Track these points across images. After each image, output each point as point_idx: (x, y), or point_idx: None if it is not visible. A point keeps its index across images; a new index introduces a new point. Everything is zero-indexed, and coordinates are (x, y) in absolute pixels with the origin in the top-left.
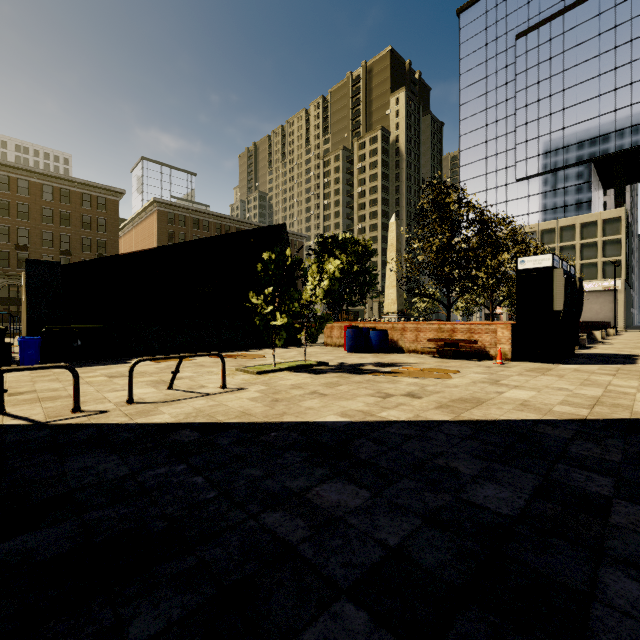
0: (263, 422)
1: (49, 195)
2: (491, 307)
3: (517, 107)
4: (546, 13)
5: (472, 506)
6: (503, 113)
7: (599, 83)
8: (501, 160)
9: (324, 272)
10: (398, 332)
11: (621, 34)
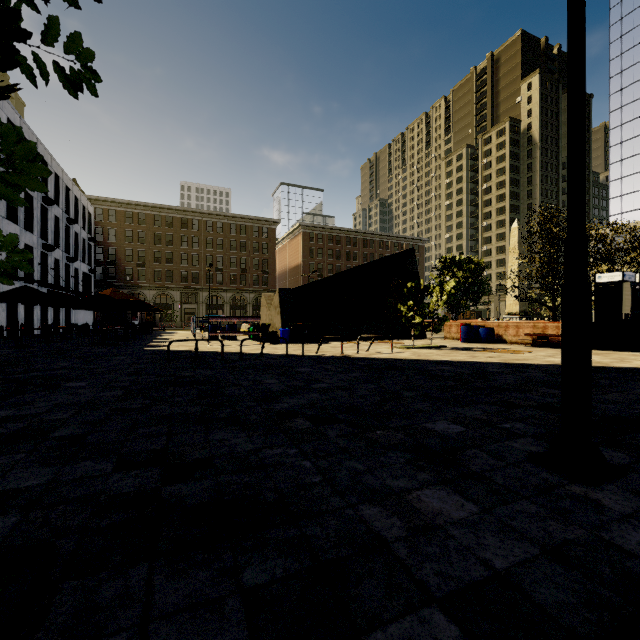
0: (417, 359)
1: (234, 231)
2: None
3: None
4: None
5: (485, 370)
6: None
7: None
8: None
9: (444, 291)
10: (502, 329)
11: None
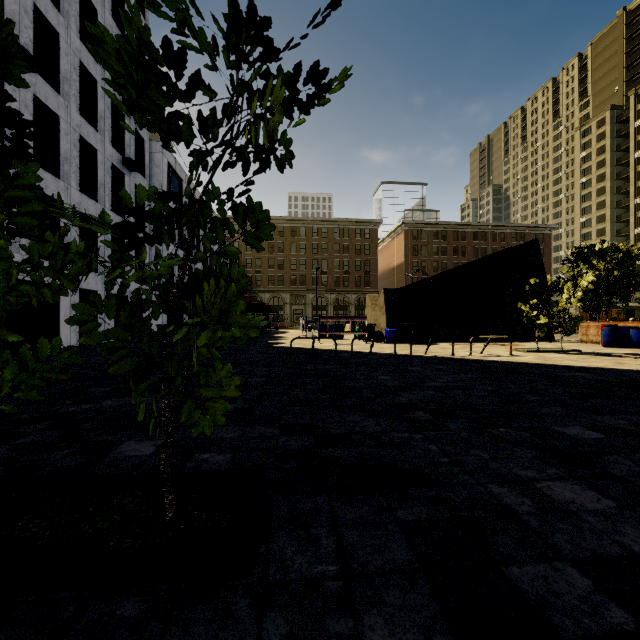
0: (543, 363)
1: (337, 234)
2: None
3: None
4: None
5: (635, 379)
6: None
7: None
8: None
9: (578, 287)
10: None
11: None
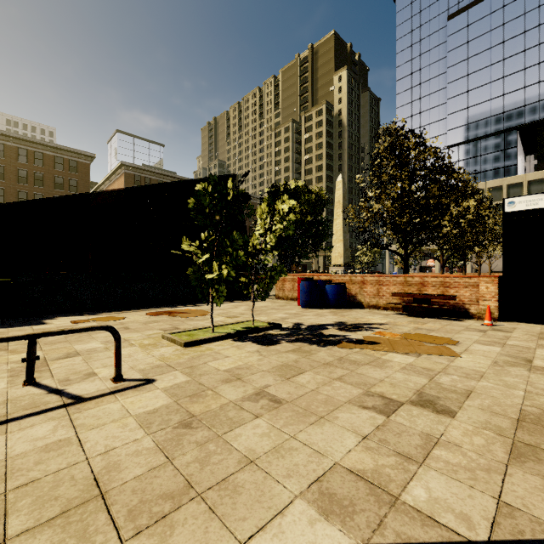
0: None
1: (24, 158)
2: (442, 259)
3: (448, 81)
4: None
5: None
6: (435, 87)
7: (524, 57)
8: (434, 129)
9: (276, 213)
10: (356, 285)
11: None
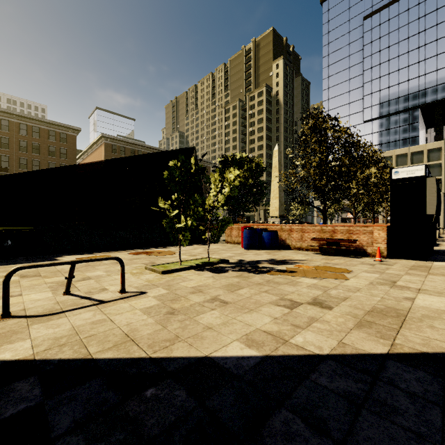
0: (144, 359)
1: (24, 131)
2: (354, 212)
3: (364, 69)
4: (385, 1)
5: None
6: (354, 73)
7: (425, 50)
8: (353, 107)
9: (225, 180)
10: (286, 232)
11: (441, 15)
